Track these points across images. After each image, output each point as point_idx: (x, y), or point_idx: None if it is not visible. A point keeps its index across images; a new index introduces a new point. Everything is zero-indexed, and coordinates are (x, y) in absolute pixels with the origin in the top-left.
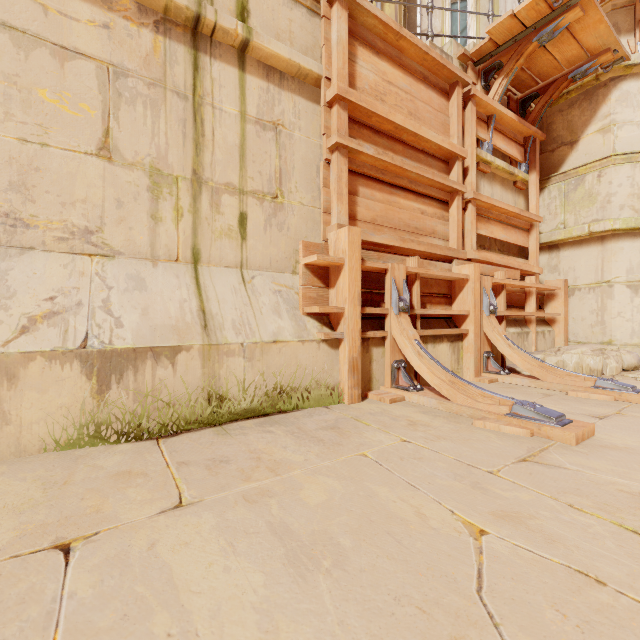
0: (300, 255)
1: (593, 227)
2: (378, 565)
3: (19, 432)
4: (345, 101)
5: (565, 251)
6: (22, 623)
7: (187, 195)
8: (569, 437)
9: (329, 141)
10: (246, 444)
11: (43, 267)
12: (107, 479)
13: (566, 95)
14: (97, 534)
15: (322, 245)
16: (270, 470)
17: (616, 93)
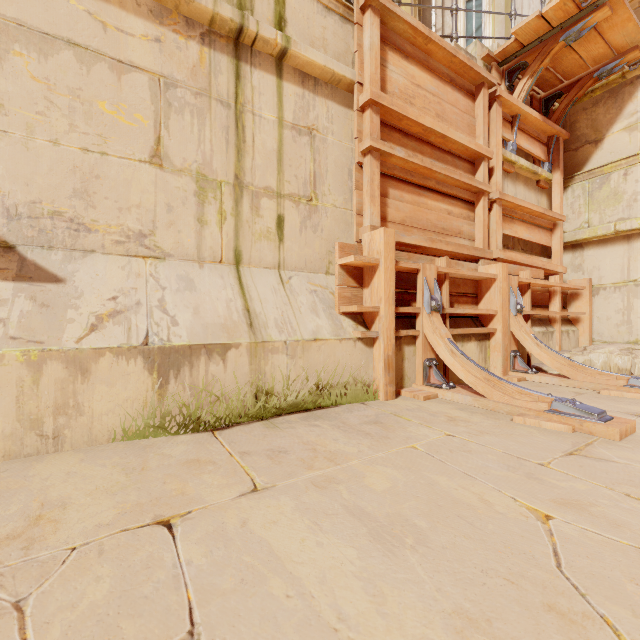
0: (336, 256)
1: (619, 226)
2: (458, 543)
3: (91, 423)
4: (377, 105)
5: (589, 250)
6: (155, 584)
7: (230, 199)
8: (613, 433)
9: (362, 145)
10: (298, 436)
11: (104, 269)
12: (180, 466)
13: (590, 93)
14: (190, 513)
15: (356, 246)
16: (329, 460)
17: None
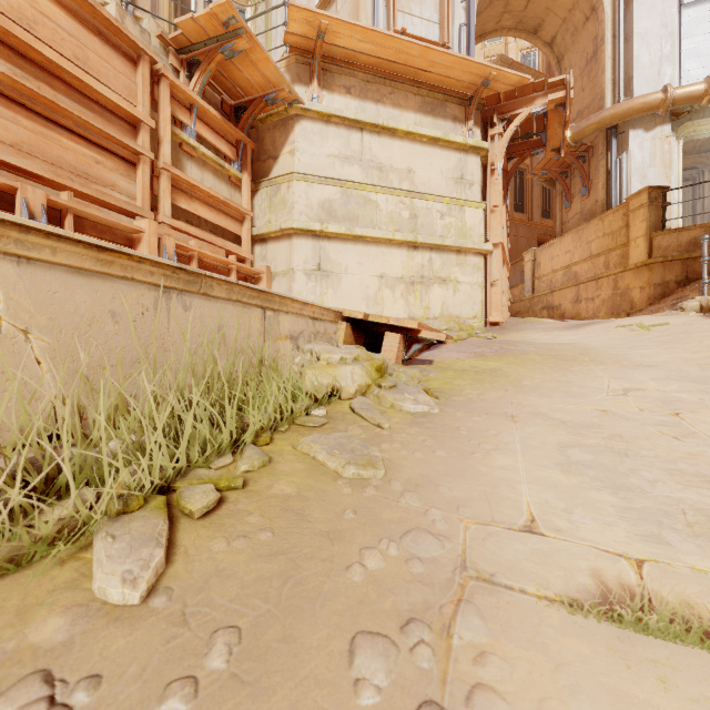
0: None
1: (282, 225)
2: None
3: None
4: None
5: (270, 244)
6: None
7: None
8: None
9: None
10: None
11: None
12: None
13: (270, 117)
14: None
15: None
16: None
17: (299, 127)
